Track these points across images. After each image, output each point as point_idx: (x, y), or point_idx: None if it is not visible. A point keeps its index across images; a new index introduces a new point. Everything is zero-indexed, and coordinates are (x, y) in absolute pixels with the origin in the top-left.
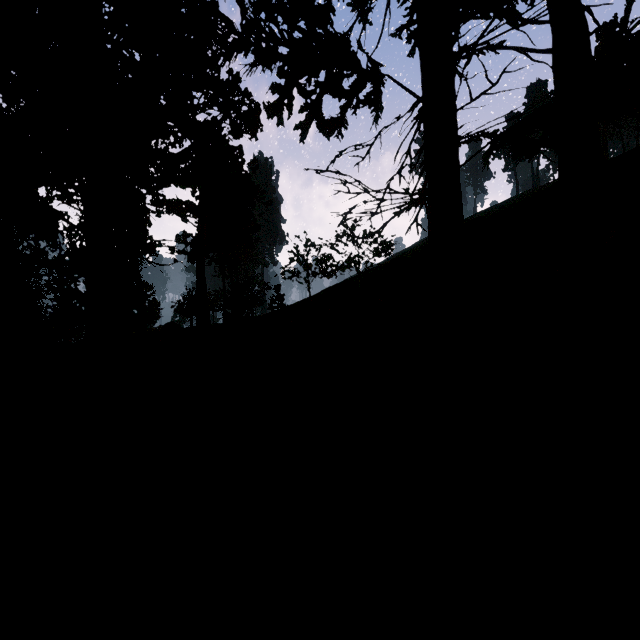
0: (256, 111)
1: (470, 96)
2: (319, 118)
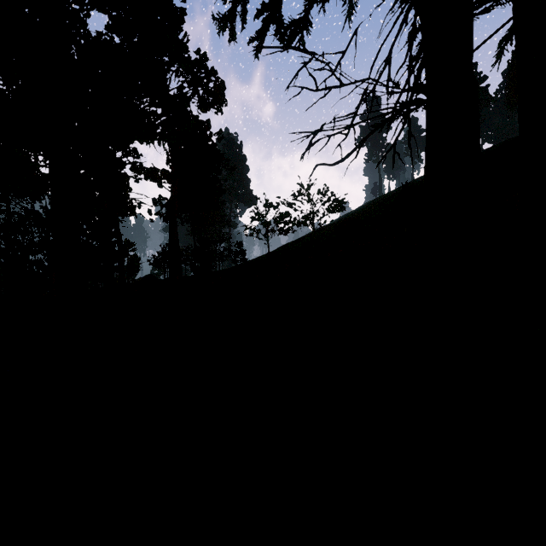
0: (221, 87)
1: None
2: (277, 22)
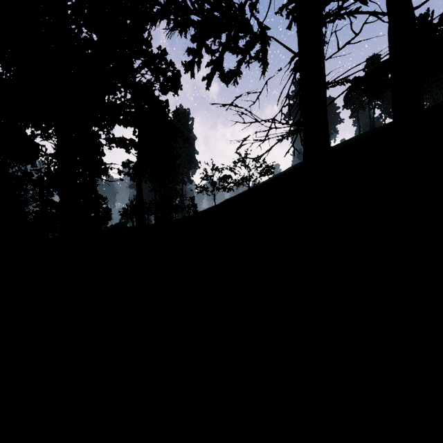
0: (177, 75)
1: (337, 45)
2: (221, 71)
